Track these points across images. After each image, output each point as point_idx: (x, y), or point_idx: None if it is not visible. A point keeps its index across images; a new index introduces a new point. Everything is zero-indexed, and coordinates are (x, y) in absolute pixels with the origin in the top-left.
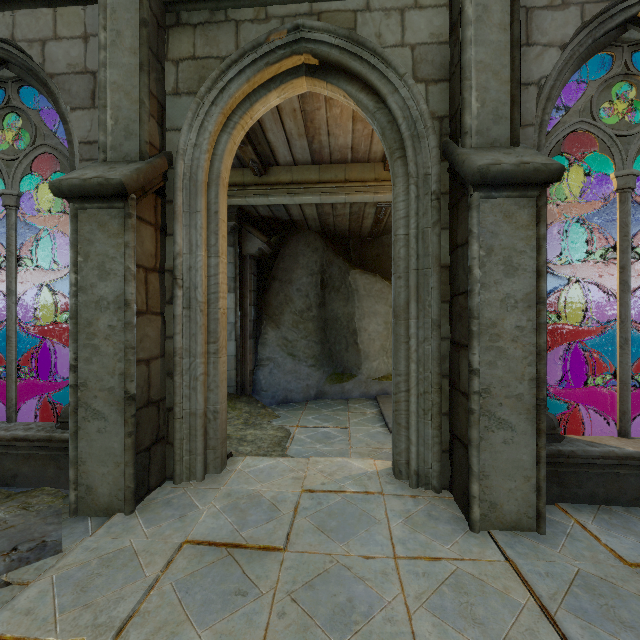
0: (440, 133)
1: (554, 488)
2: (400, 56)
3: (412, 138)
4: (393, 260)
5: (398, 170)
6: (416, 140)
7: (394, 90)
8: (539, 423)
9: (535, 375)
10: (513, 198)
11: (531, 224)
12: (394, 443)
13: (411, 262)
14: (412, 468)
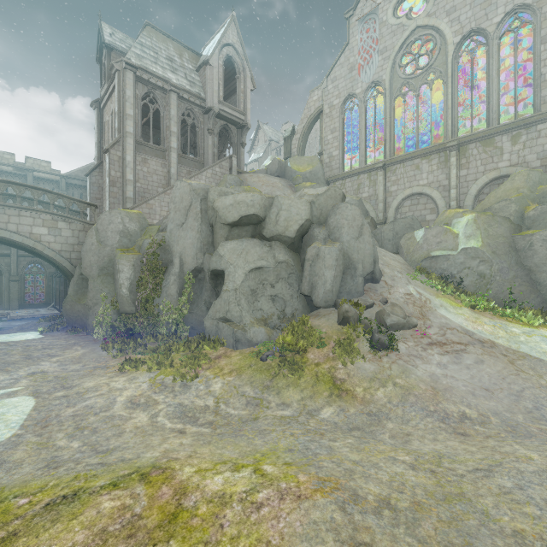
0: (9, 272)
1: (23, 308)
2: (4, 264)
3: (5, 272)
4: (3, 285)
5: (4, 275)
6: (6, 272)
7: (3, 267)
8: (18, 301)
9: (18, 297)
10: (15, 282)
11: (17, 284)
12: (3, 306)
13: (5, 286)
14: (5, 308)
